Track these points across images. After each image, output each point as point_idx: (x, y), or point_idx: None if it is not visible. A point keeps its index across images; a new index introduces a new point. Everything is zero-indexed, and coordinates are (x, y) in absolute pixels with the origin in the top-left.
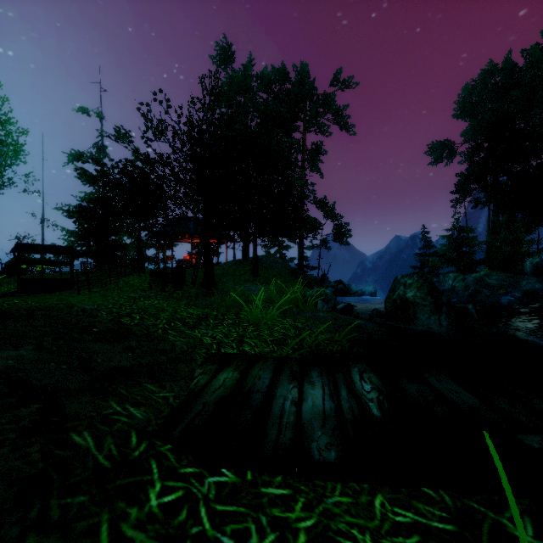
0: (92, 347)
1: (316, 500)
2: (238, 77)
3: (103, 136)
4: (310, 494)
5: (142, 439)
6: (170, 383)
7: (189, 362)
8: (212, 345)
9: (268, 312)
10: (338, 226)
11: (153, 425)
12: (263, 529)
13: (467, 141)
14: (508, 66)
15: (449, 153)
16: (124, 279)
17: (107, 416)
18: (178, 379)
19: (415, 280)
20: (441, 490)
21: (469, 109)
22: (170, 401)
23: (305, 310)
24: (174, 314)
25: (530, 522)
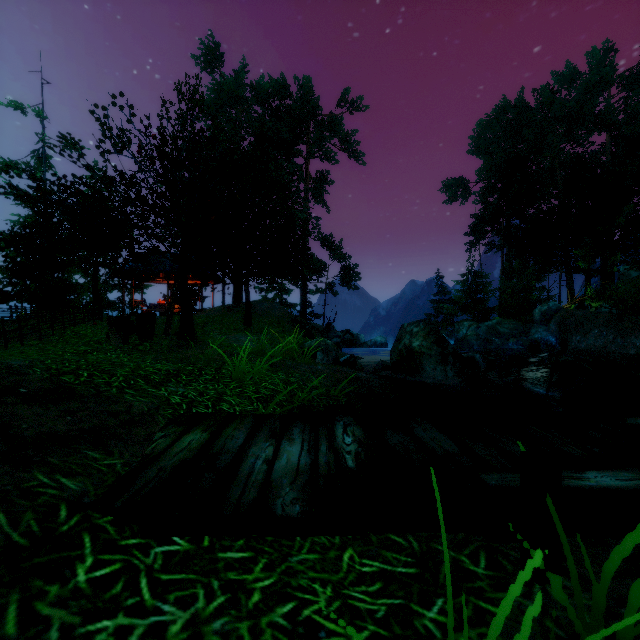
0: (15, 411)
1: (280, 559)
2: (228, 85)
3: (45, 142)
4: (274, 554)
5: (75, 512)
6: (119, 448)
7: (149, 425)
8: (181, 405)
9: (255, 366)
10: (346, 268)
11: (92, 496)
12: (213, 592)
13: (481, 180)
14: (520, 104)
15: (464, 192)
16: (72, 329)
17: (29, 489)
18: (131, 444)
19: (421, 328)
20: (411, 537)
21: (483, 145)
22: (118, 469)
23: (302, 363)
24: (136, 370)
25: (485, 555)
